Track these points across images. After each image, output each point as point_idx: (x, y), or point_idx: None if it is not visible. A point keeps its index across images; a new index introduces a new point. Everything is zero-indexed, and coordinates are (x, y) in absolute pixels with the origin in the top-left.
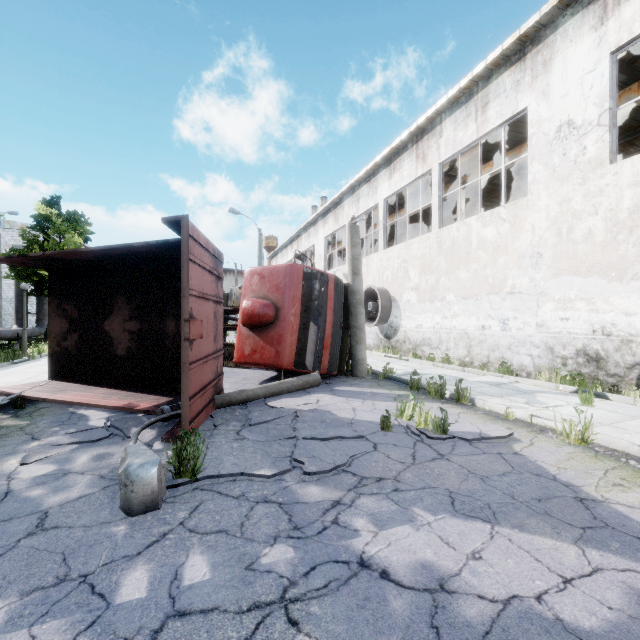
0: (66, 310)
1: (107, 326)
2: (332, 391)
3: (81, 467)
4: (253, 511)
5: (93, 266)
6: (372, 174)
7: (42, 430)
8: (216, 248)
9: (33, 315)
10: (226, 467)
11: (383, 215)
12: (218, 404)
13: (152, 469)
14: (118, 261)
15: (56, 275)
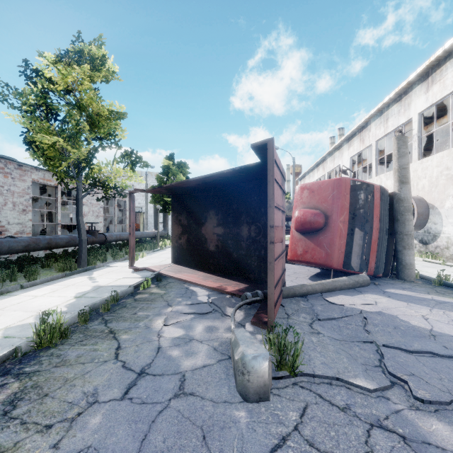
0: (180, 220)
1: (203, 230)
2: (385, 293)
3: (199, 336)
4: (372, 438)
5: (195, 191)
6: (403, 93)
7: (172, 299)
8: (283, 168)
9: (161, 224)
10: (317, 366)
11: (417, 128)
12: (285, 295)
13: (263, 363)
14: (210, 186)
15: (175, 198)
